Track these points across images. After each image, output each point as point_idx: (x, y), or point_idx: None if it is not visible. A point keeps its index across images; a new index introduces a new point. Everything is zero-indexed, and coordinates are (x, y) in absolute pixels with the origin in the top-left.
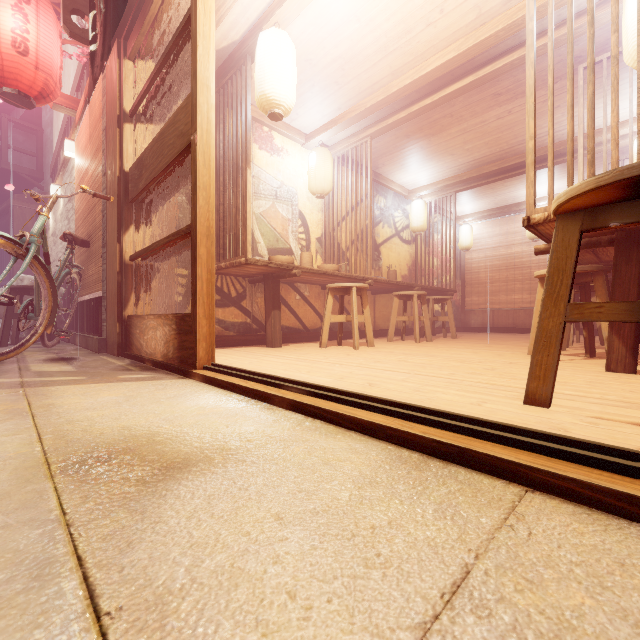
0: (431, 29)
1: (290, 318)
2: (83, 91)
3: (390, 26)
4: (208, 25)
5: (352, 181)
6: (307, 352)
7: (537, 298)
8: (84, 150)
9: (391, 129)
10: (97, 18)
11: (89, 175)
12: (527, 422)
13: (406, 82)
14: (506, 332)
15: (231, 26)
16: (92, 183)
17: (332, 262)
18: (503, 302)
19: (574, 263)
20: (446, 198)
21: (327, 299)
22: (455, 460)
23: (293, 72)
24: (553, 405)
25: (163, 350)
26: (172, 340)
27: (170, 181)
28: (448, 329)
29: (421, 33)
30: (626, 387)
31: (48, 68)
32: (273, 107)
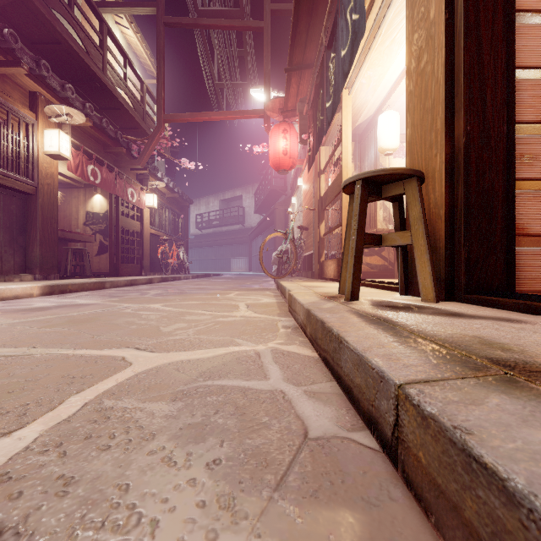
0: None
1: None
2: (305, 149)
3: None
4: (347, 142)
5: None
6: None
7: None
8: (306, 184)
9: None
10: (310, 141)
11: (308, 196)
12: None
13: None
14: None
15: (367, 111)
16: (309, 200)
17: None
18: None
19: None
20: None
21: None
22: (384, 289)
23: (397, 129)
24: None
25: (333, 274)
26: (336, 269)
27: (337, 201)
28: None
29: None
30: None
31: (293, 156)
32: (386, 151)
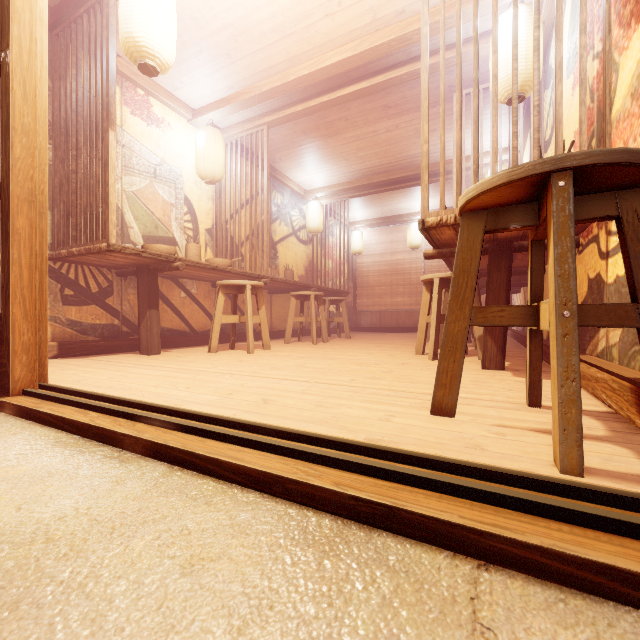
0: (329, 21)
1: (173, 319)
2: None
3: (288, 4)
4: None
5: (247, 172)
6: (192, 359)
7: (423, 301)
8: None
9: (288, 121)
10: None
11: None
12: (442, 440)
13: (304, 72)
14: (391, 331)
15: None
16: None
17: (224, 257)
18: (388, 304)
19: (478, 264)
20: (340, 202)
21: (217, 298)
22: (380, 524)
23: (172, 20)
24: (457, 413)
25: None
26: None
27: None
28: (342, 329)
29: (319, 22)
30: (504, 385)
31: None
32: (145, 56)
